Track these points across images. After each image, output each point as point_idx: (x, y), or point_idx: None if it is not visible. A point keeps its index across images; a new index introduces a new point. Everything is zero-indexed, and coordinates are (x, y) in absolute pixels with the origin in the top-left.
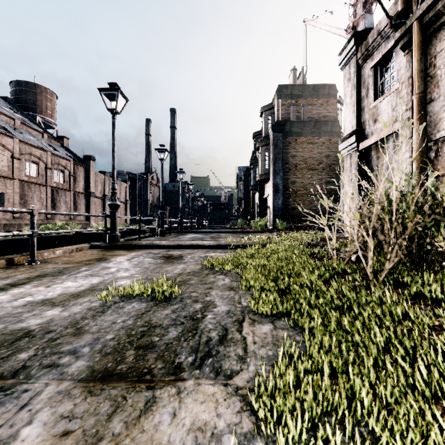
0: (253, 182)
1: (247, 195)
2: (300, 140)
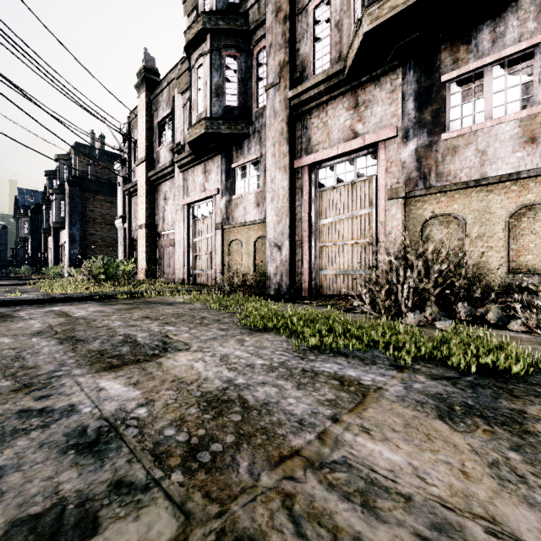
0: (46, 225)
1: (37, 236)
2: (99, 197)
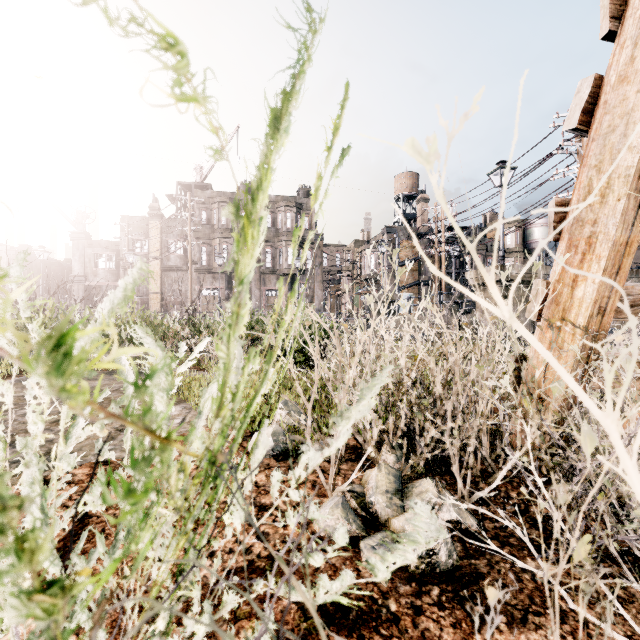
0: None
1: None
2: None
